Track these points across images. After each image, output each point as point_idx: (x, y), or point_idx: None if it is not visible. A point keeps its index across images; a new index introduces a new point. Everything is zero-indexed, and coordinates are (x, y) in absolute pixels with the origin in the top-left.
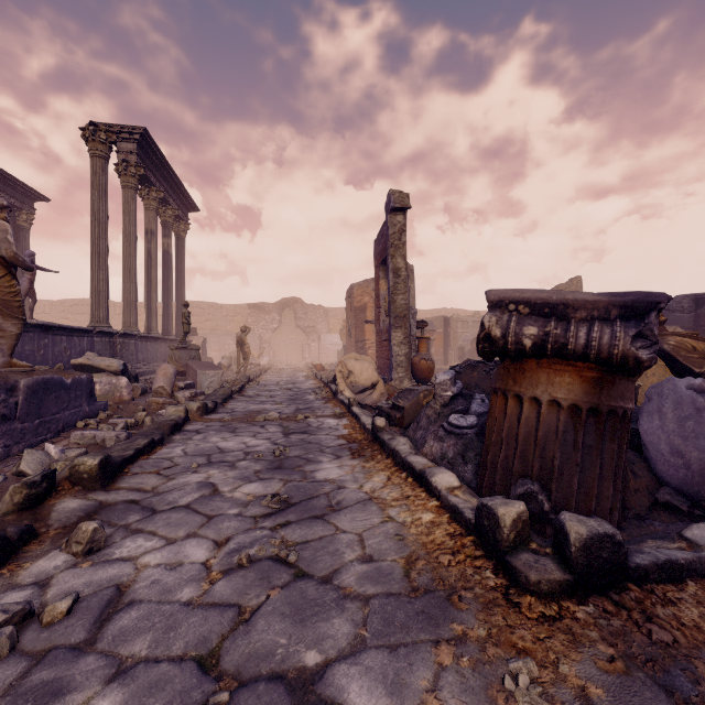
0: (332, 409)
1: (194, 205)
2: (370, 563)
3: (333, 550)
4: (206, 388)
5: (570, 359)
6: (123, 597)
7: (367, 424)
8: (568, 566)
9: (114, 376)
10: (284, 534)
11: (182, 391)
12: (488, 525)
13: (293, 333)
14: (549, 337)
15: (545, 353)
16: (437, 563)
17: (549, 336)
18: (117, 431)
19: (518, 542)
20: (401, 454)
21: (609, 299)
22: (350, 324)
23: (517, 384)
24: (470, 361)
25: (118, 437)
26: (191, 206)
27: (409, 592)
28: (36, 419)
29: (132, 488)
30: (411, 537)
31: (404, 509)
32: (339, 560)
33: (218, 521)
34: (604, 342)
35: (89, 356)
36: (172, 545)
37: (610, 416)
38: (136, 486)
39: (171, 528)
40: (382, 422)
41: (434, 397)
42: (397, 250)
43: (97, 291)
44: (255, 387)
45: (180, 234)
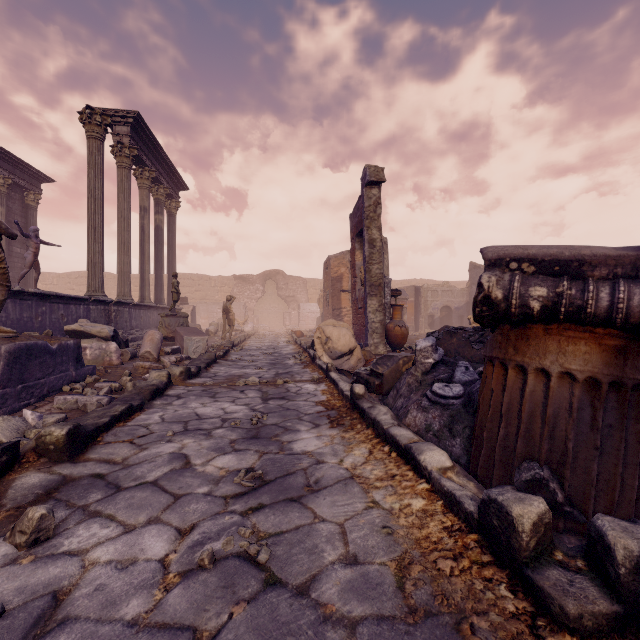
0: (310, 374)
1: (184, 184)
2: (355, 566)
3: (310, 546)
4: (192, 353)
5: (587, 324)
6: (59, 610)
7: (345, 391)
8: (615, 592)
9: (103, 341)
10: (256, 522)
11: (168, 356)
12: (499, 526)
13: (275, 302)
14: (562, 299)
15: (557, 317)
16: (436, 570)
17: (562, 297)
18: (99, 395)
19: (539, 551)
20: (383, 425)
21: (638, 252)
22: (328, 293)
23: (519, 353)
24: (449, 328)
25: (99, 402)
26: (181, 185)
27: (405, 614)
28: (19, 384)
29: (102, 459)
30: (401, 530)
31: (390, 492)
32: (318, 561)
33: (185, 502)
34: (634, 303)
35: (82, 322)
36: (129, 534)
37: (634, 391)
38: (106, 457)
39: (132, 510)
40: (361, 389)
41: (414, 363)
42: (372, 222)
43: (93, 262)
44: (238, 351)
45: (171, 211)
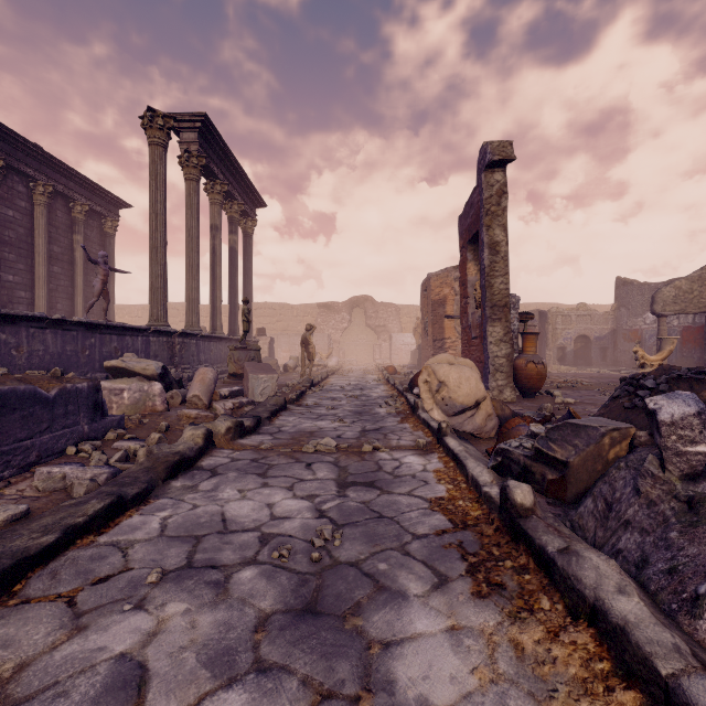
0: (411, 433)
1: (261, 200)
2: None
3: None
4: (259, 395)
5: None
6: None
7: (483, 483)
8: None
9: (146, 381)
10: None
11: (223, 401)
12: None
13: (363, 332)
14: None
15: None
16: None
17: None
18: (101, 467)
19: None
20: (650, 656)
21: None
22: (426, 321)
23: None
24: (677, 370)
25: (94, 480)
26: (258, 201)
27: None
28: None
29: None
30: None
31: None
32: None
33: None
34: None
35: (127, 357)
36: None
37: None
38: None
39: None
40: (527, 495)
41: (635, 444)
42: (494, 219)
43: (155, 288)
44: (317, 393)
45: (247, 230)
